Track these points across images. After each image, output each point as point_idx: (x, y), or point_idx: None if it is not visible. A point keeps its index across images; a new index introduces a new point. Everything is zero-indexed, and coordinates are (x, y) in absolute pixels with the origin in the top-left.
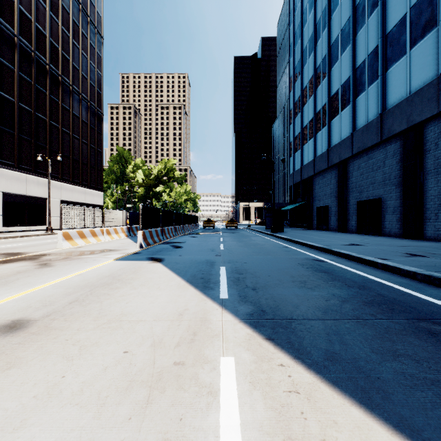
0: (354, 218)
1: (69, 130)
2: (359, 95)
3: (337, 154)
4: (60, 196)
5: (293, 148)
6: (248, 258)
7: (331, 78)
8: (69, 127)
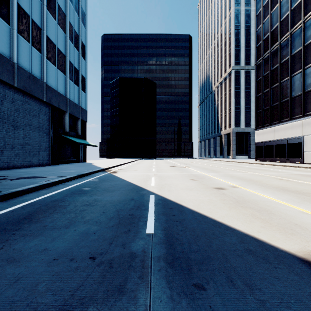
0: None
1: None
2: None
3: None
4: None
5: None
6: None
7: None
8: None
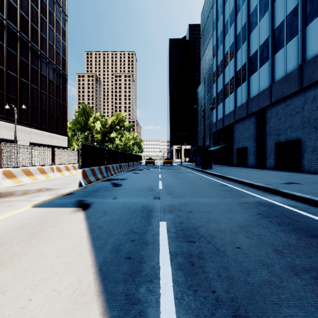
0: (272, 156)
1: (37, 86)
2: (277, 52)
3: (256, 103)
4: (30, 139)
5: (216, 102)
6: (191, 202)
7: (250, 42)
8: (38, 84)
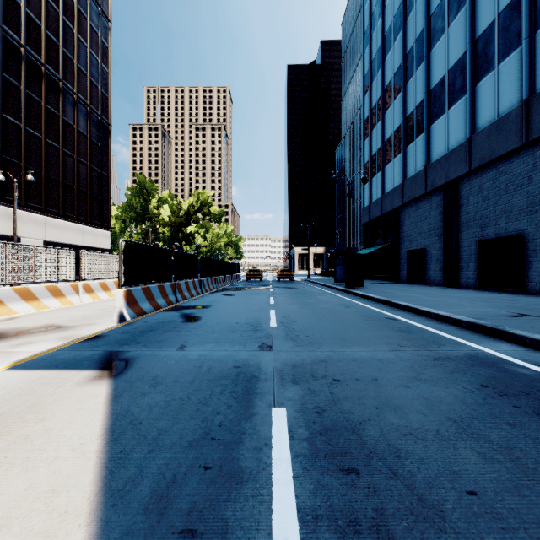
0: (471, 266)
1: (57, 143)
2: (482, 78)
3: (443, 171)
4: (44, 236)
5: (370, 171)
6: (335, 356)
7: (430, 63)
8: (59, 138)
